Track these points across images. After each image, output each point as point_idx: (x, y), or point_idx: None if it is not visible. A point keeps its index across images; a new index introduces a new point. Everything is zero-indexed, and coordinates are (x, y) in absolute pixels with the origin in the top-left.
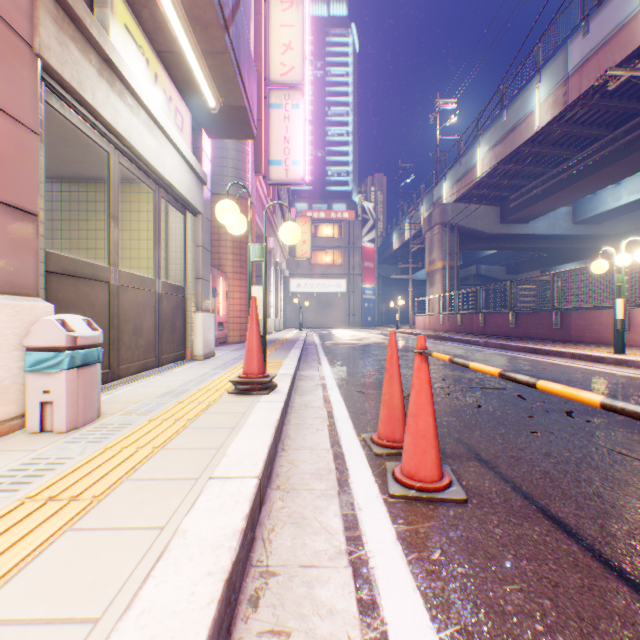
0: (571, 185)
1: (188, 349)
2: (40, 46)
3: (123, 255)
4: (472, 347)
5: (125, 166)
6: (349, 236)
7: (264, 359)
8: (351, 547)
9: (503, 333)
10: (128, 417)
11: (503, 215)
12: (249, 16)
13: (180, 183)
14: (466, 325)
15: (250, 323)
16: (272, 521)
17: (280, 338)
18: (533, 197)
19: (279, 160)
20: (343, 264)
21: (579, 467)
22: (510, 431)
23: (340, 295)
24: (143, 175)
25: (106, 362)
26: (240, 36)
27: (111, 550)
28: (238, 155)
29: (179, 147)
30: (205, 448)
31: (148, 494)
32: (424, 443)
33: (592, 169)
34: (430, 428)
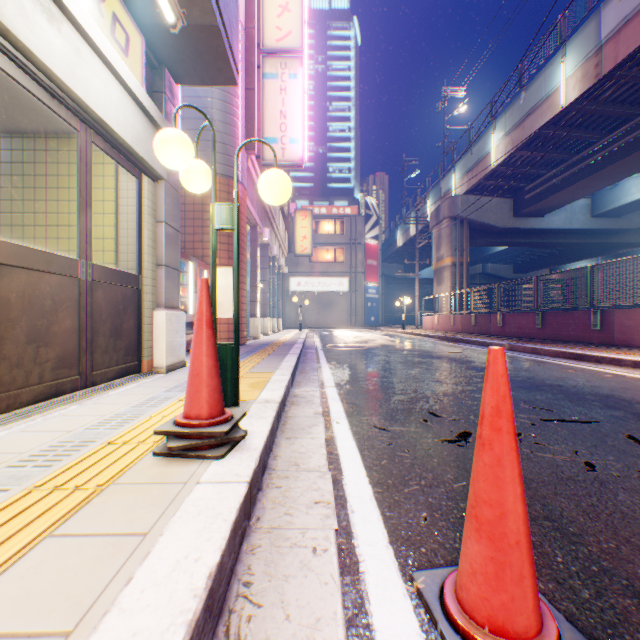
0: (596, 172)
1: (144, 359)
2: None
3: (59, 234)
4: None
5: (6, 71)
6: (351, 232)
7: (235, 380)
8: None
9: (526, 335)
10: None
11: (517, 208)
12: None
13: (121, 124)
14: (481, 325)
15: (196, 325)
16: None
17: (276, 340)
18: (551, 187)
19: (274, 137)
20: (345, 262)
21: None
22: None
23: (342, 294)
24: (51, 99)
25: None
26: None
27: None
28: (225, 128)
29: (115, 68)
30: None
31: None
32: None
33: (621, 153)
34: None
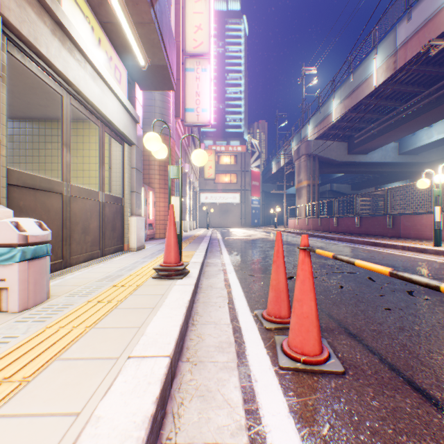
0: (398, 127)
1: (125, 243)
2: (0, 5)
3: (78, 174)
4: (329, 241)
5: (75, 106)
6: (242, 163)
7: (180, 251)
8: (250, 421)
9: (351, 231)
10: (71, 298)
11: (350, 148)
12: (170, 1)
13: (118, 121)
14: (324, 225)
15: (169, 224)
16: (181, 394)
17: (193, 235)
18: (371, 136)
19: (192, 108)
20: (237, 183)
21: (429, 340)
22: (368, 308)
23: (235, 204)
24: (90, 114)
25: (60, 254)
26: (163, 13)
27: (23, 443)
28: (163, 104)
29: (117, 94)
30: (128, 327)
31: (72, 375)
32: (308, 323)
33: (413, 116)
34: (312, 311)
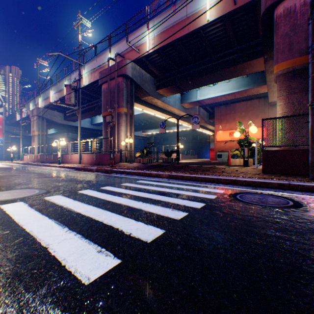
0: (82, 114)
1: None
2: None
3: None
4: (32, 166)
5: None
6: None
7: None
8: None
9: (51, 161)
10: None
11: (66, 117)
12: None
13: None
14: (42, 159)
15: None
16: None
17: None
18: (74, 114)
19: None
20: None
21: None
22: None
23: None
24: None
25: None
26: None
27: None
28: None
29: None
30: None
31: None
32: None
33: (86, 111)
34: None
